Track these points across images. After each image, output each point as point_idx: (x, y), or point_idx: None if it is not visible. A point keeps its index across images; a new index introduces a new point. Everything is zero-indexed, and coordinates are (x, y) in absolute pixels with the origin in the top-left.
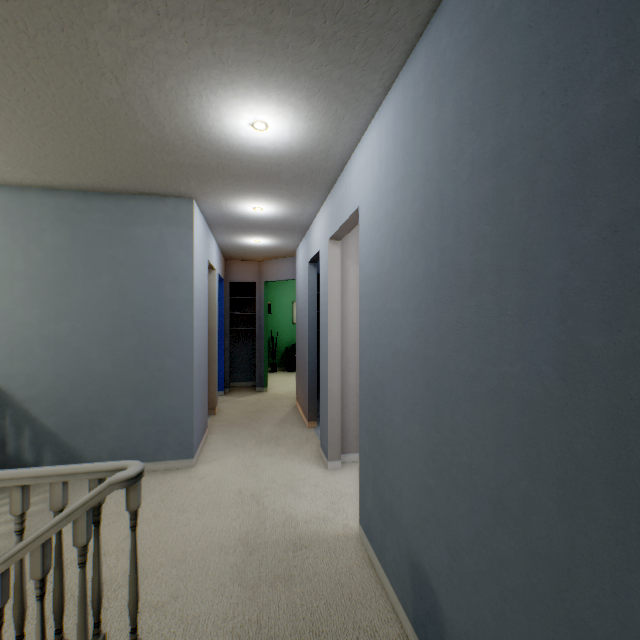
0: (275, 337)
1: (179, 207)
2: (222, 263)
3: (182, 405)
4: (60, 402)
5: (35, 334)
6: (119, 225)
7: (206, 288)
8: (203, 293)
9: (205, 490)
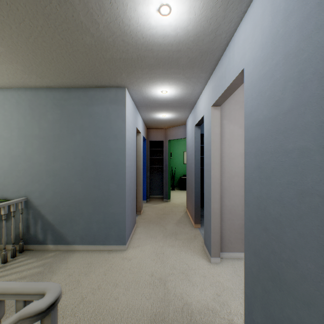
0: (174, 171)
1: (117, 93)
2: (145, 130)
3: (119, 212)
4: (55, 207)
5: (43, 169)
6: (85, 106)
7: (134, 143)
8: (132, 145)
9: (130, 270)
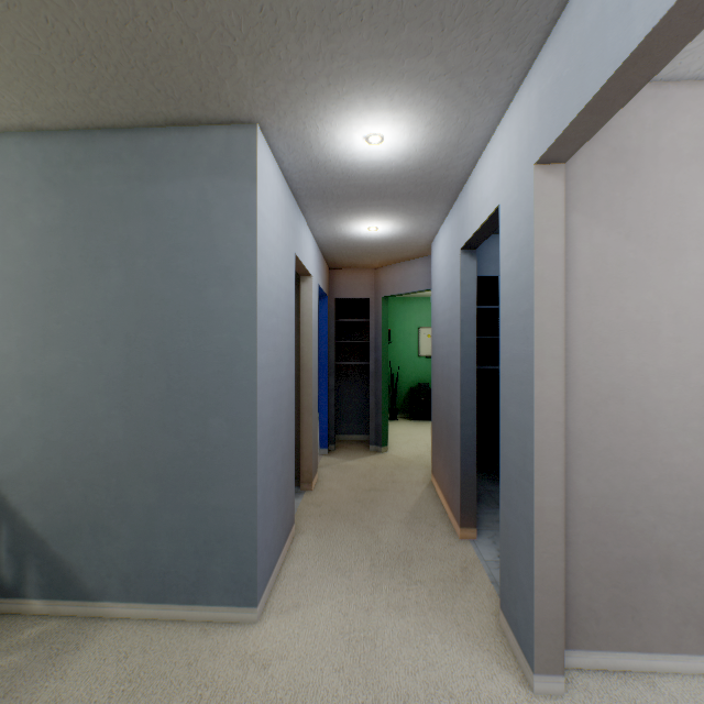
0: (395, 374)
1: (232, 142)
2: (324, 272)
3: (237, 506)
4: (49, 486)
5: (14, 372)
6: (135, 183)
7: (291, 298)
8: (283, 305)
9: None
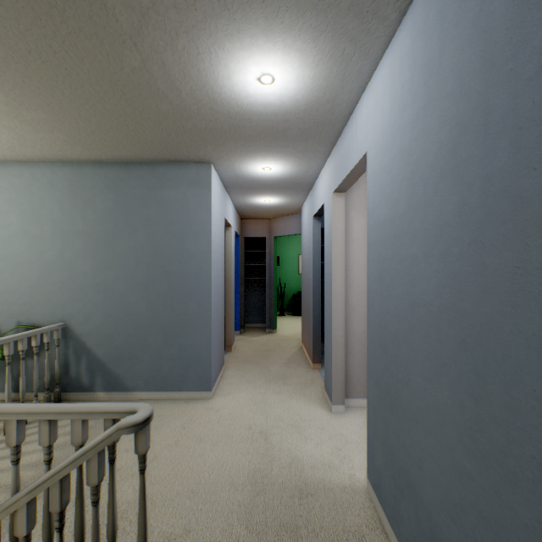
0: (283, 285)
1: (199, 171)
2: (238, 221)
3: (201, 344)
4: (107, 337)
5: (90, 281)
6: (151, 189)
7: (223, 242)
8: (220, 246)
9: (219, 422)
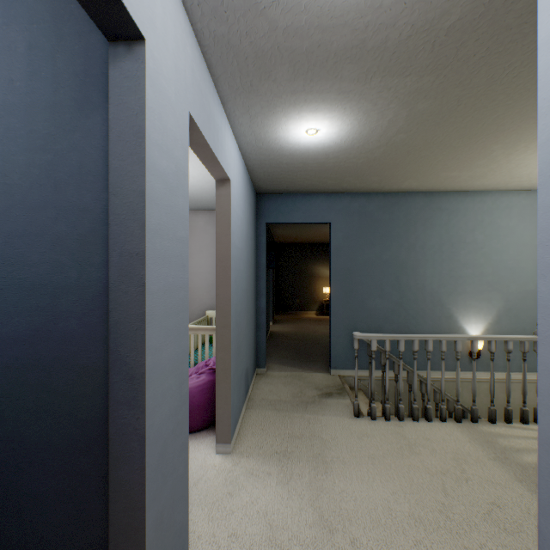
0: None
1: None
2: None
3: None
4: None
5: None
6: None
7: None
8: None
9: None
